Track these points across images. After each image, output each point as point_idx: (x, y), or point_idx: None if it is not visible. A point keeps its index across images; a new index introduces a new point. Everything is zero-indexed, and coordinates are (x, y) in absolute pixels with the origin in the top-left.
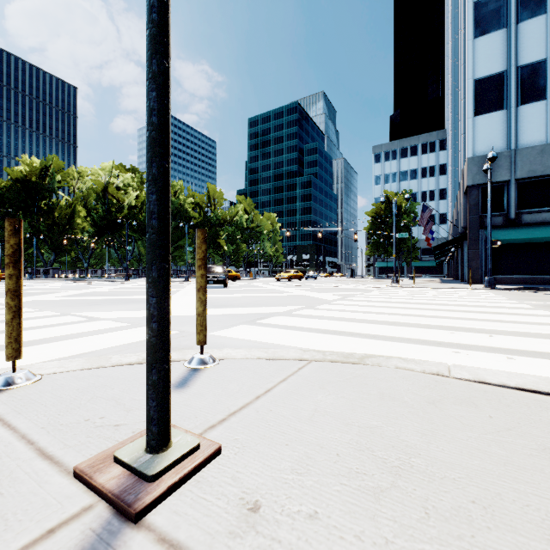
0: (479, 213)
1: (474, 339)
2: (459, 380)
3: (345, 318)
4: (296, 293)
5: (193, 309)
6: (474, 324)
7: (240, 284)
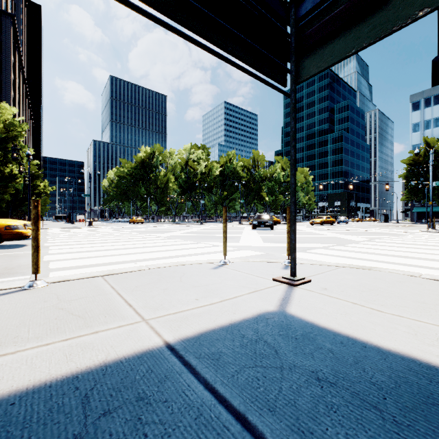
0: None
1: None
2: (422, 278)
3: (368, 252)
4: (329, 235)
5: (263, 243)
6: None
7: (281, 228)
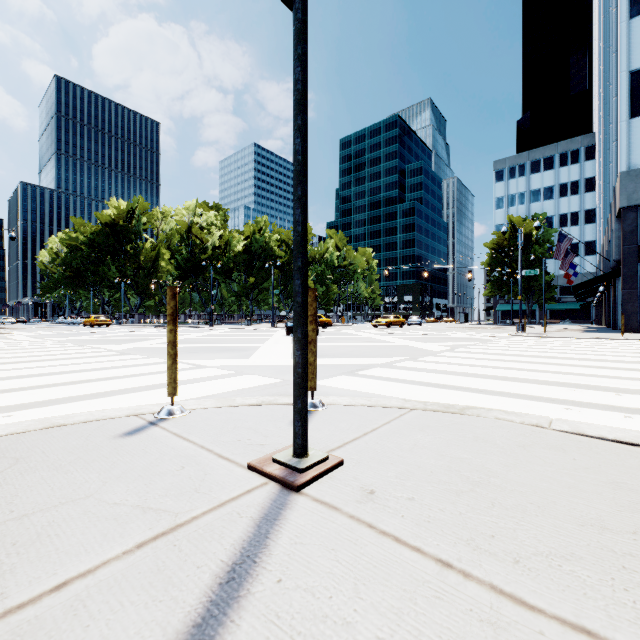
0: (638, 242)
1: (596, 397)
2: (557, 431)
3: (452, 371)
4: (396, 343)
5: (289, 359)
6: (604, 382)
7: (332, 332)
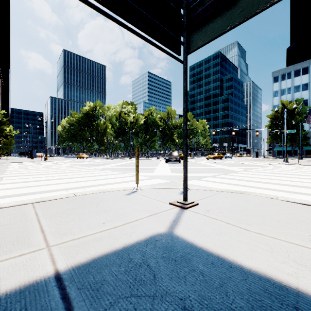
0: None
1: (305, 190)
2: (278, 200)
3: (243, 179)
4: (218, 167)
5: (170, 173)
6: None
7: None
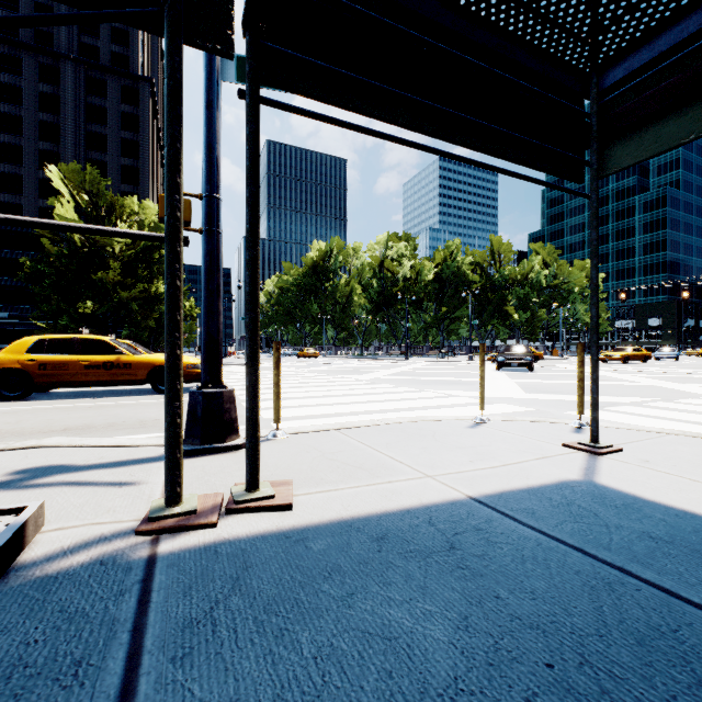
0: None
1: None
2: None
3: None
4: (641, 382)
5: (525, 394)
6: None
7: (546, 367)
